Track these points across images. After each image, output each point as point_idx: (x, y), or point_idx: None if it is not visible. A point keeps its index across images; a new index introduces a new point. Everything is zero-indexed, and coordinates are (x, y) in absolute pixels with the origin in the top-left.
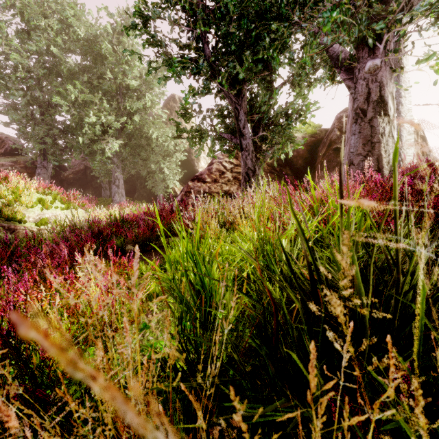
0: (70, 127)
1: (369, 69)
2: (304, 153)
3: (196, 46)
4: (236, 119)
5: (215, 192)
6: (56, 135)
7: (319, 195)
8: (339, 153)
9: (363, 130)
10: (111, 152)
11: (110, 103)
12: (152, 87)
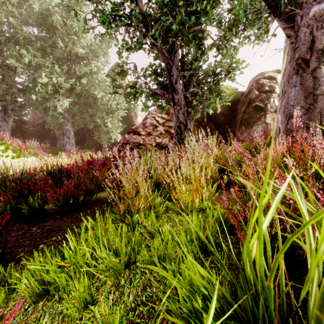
0: (28, 88)
1: (314, 15)
2: (225, 111)
3: (130, 4)
4: (168, 74)
5: (148, 144)
6: (16, 94)
7: (279, 154)
8: (259, 111)
9: (304, 82)
10: (62, 109)
11: (62, 68)
12: (98, 56)
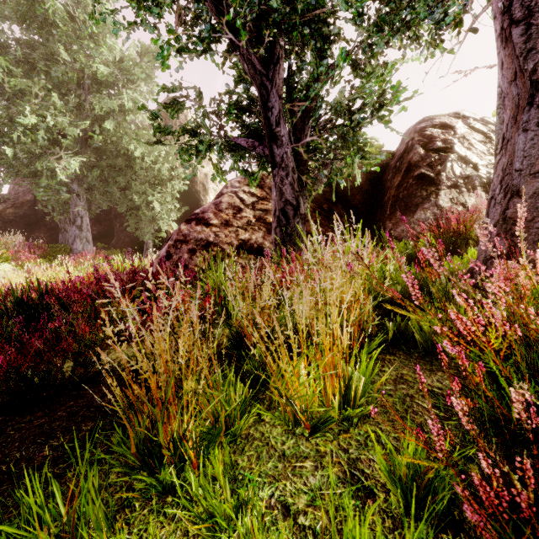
0: (2, 134)
1: None
2: (364, 184)
3: None
4: (263, 107)
5: (225, 242)
6: None
7: None
8: (426, 184)
9: None
10: (67, 175)
11: (68, 100)
12: (136, 82)
